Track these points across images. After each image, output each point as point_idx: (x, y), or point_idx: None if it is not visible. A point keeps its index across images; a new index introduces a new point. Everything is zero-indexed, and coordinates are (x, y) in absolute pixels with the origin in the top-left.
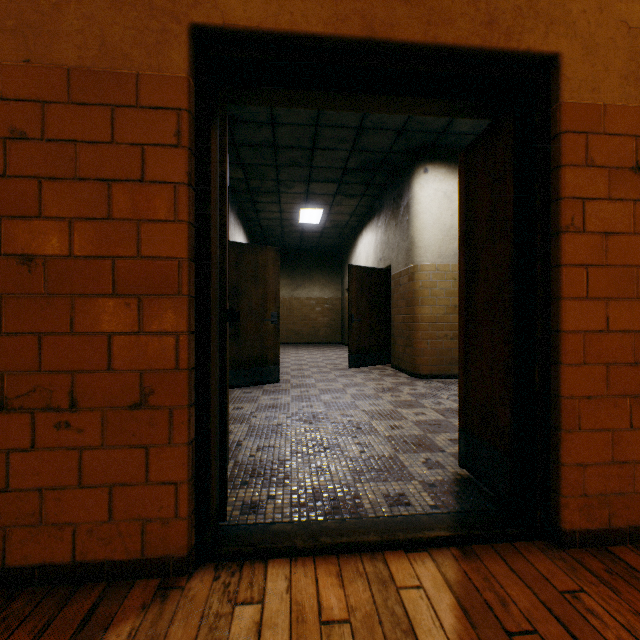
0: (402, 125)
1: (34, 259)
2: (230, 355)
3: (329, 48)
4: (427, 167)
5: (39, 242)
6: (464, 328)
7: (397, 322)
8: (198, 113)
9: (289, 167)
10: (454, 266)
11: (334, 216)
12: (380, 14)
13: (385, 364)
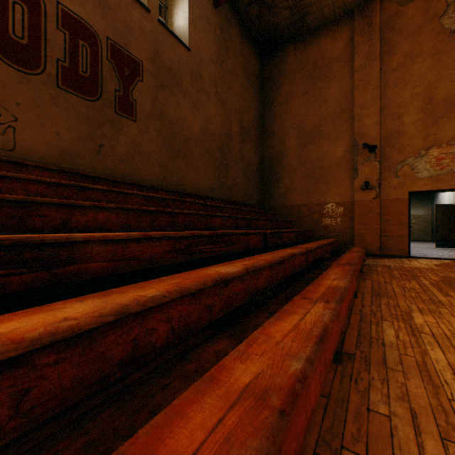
0: None
1: (386, 221)
2: None
3: (430, 190)
4: None
5: (387, 219)
6: None
7: None
8: (408, 201)
9: None
10: None
11: None
12: (439, 186)
13: None
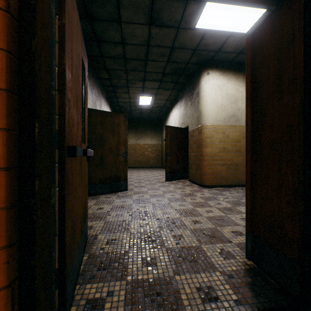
0: (196, 46)
1: None
2: (98, 175)
3: None
4: (209, 71)
5: None
6: (250, 161)
7: (192, 156)
8: None
9: (133, 71)
10: (223, 126)
11: (157, 101)
12: None
13: (185, 179)
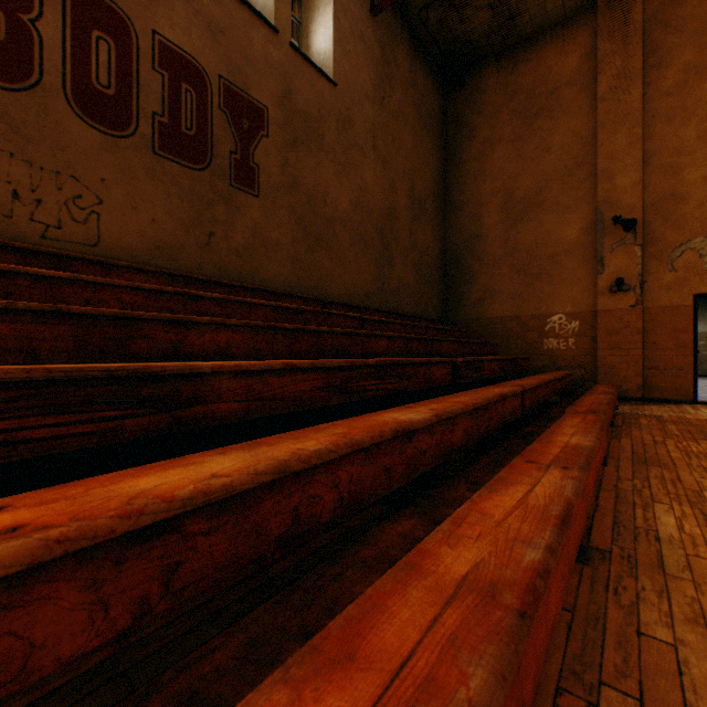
0: None
1: (654, 342)
2: None
3: None
4: None
5: (655, 339)
6: None
7: None
8: (693, 310)
9: None
10: None
11: None
12: None
13: None
